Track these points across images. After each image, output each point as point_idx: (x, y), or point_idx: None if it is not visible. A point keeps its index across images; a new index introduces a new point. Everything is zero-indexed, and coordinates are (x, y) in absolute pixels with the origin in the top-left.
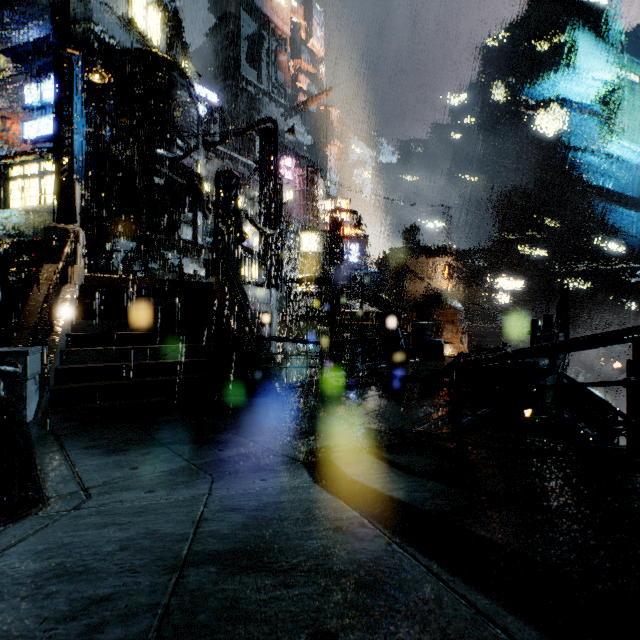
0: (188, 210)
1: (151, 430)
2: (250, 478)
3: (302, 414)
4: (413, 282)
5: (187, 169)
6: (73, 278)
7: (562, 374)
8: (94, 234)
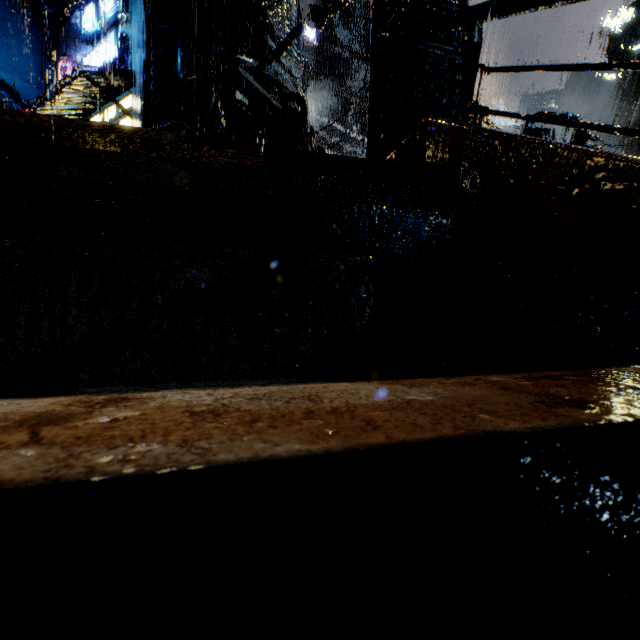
0: None
1: None
2: None
3: None
4: None
5: (283, 89)
6: None
7: None
8: None
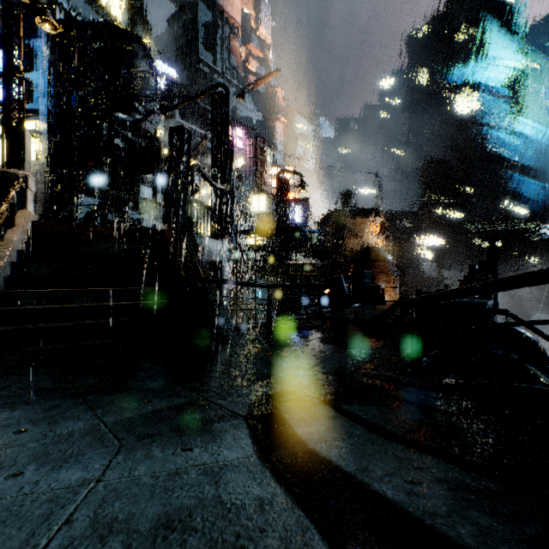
0: (148, 171)
1: (74, 376)
2: (170, 446)
3: (248, 356)
4: (349, 239)
5: (146, 133)
6: (20, 222)
7: (510, 314)
8: (59, 190)
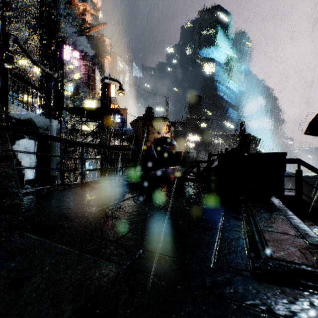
0: None
1: None
2: None
3: None
4: (150, 134)
5: None
6: None
7: (303, 162)
8: None
